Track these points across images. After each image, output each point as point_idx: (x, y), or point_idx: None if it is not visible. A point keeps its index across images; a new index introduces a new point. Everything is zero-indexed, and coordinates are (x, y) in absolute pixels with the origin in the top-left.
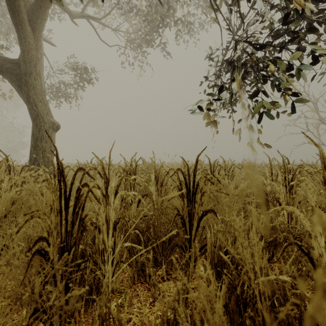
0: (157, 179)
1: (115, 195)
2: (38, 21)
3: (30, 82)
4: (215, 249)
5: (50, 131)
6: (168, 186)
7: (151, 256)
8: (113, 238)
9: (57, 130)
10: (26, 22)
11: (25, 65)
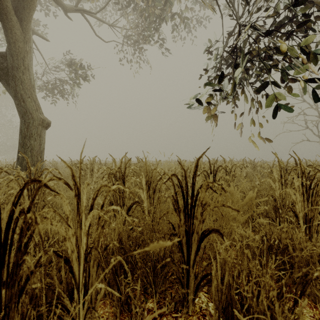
0: (149, 184)
1: (90, 212)
2: (26, 11)
3: (17, 77)
4: (223, 287)
5: (40, 128)
6: (161, 194)
7: (138, 288)
8: (60, 305)
9: (47, 127)
10: (11, 11)
11: (12, 58)
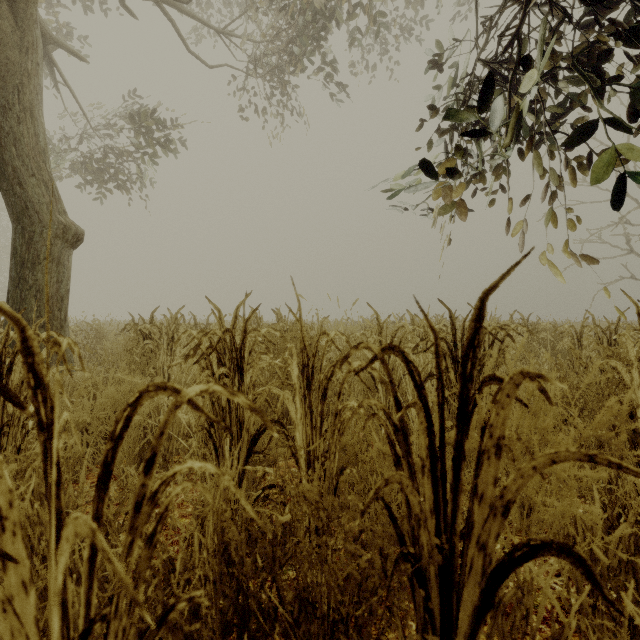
0: (309, 376)
1: (99, 487)
2: None
3: (5, 128)
4: None
5: (58, 245)
6: (346, 403)
7: None
8: None
9: (75, 243)
10: None
11: None
